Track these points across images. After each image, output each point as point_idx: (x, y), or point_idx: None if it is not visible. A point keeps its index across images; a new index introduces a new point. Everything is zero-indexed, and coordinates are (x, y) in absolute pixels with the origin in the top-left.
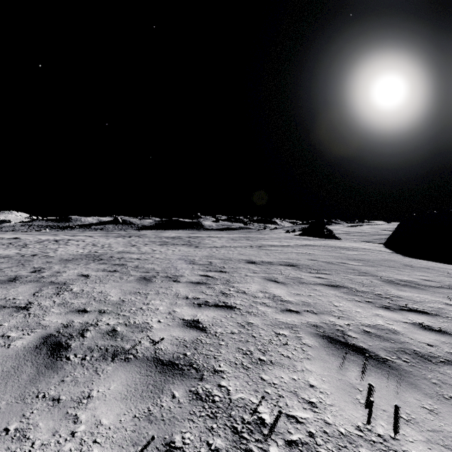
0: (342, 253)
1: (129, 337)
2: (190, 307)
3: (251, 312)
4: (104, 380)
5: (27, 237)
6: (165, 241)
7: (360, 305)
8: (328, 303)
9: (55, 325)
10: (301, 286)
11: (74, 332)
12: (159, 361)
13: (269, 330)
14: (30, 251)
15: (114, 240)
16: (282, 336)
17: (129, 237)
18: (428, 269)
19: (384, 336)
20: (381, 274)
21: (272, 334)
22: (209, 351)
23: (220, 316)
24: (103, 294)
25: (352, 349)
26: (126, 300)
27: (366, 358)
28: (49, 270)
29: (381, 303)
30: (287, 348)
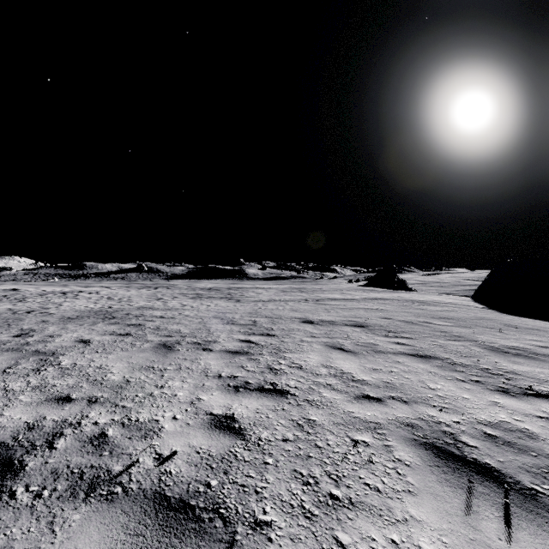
0: (422, 309)
1: (123, 449)
2: (222, 392)
3: (311, 401)
4: (59, 546)
5: (28, 288)
6: (199, 293)
7: (466, 387)
8: (419, 384)
9: (15, 425)
10: (377, 356)
11: (39, 440)
12: (164, 501)
13: (341, 435)
14: (26, 306)
15: (135, 292)
16: (361, 445)
17: (155, 288)
18: (538, 331)
19: (518, 443)
20: (479, 338)
21: (346, 442)
22: (247, 477)
23: (266, 408)
24: (102, 370)
25: (476, 469)
26: (132, 380)
27: (502, 489)
28: (40, 333)
29: (493, 383)
30: (372, 470)
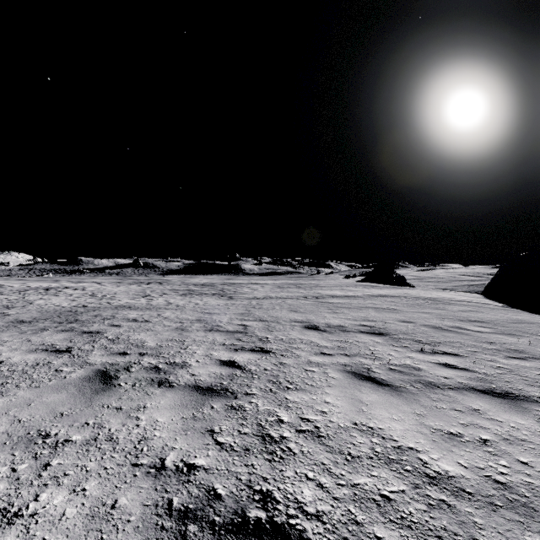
0: (440, 308)
1: None
2: None
3: None
4: None
5: (13, 284)
6: (191, 289)
7: None
8: None
9: None
10: (434, 397)
11: None
12: None
13: None
14: None
15: (124, 288)
16: None
17: (147, 284)
18: None
19: None
20: None
21: None
22: None
23: None
24: None
25: None
26: None
27: None
28: None
29: None
30: None
